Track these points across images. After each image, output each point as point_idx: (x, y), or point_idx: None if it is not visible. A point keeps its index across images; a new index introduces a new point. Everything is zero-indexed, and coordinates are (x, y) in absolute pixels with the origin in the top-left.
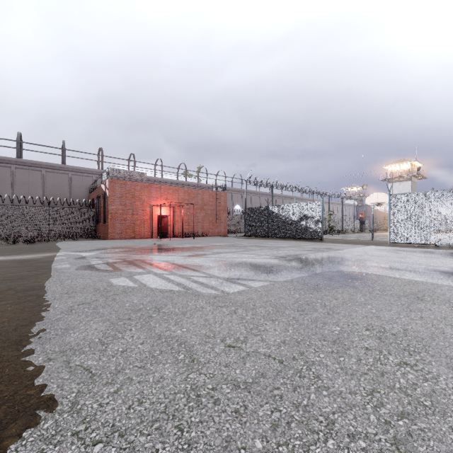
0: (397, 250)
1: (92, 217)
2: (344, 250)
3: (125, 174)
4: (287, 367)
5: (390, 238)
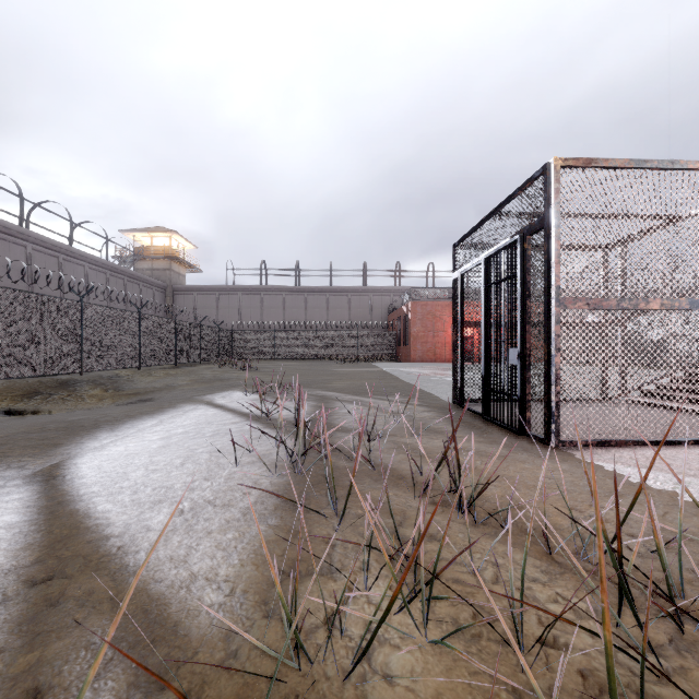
0: None
1: (393, 340)
2: None
3: (426, 294)
4: None
5: None
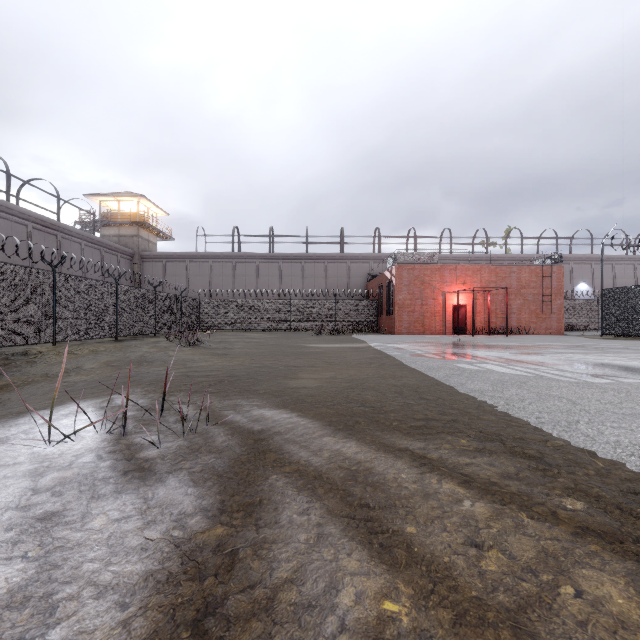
0: None
1: (373, 309)
2: None
3: (413, 257)
4: None
5: None
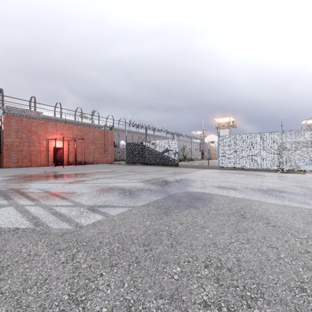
0: (223, 172)
1: None
2: (191, 173)
3: (21, 112)
4: None
5: (219, 164)
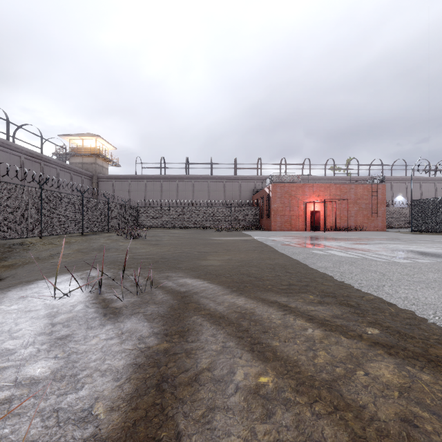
0: None
1: (257, 214)
2: None
3: (284, 178)
4: (437, 282)
5: None
